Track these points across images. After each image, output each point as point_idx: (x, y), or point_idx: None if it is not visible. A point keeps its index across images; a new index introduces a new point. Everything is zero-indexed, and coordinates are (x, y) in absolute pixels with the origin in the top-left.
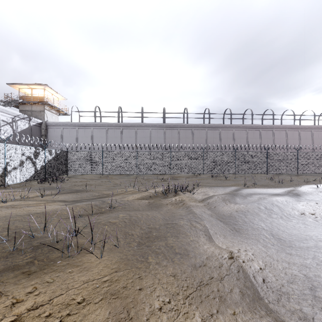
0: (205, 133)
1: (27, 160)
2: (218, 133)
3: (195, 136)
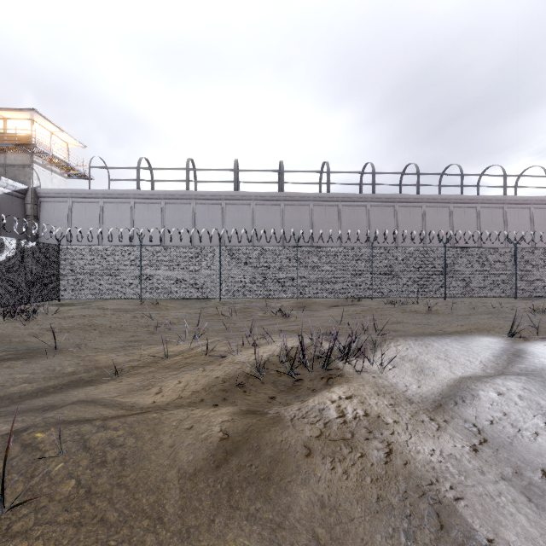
0: (365, 213)
1: None
2: (391, 213)
3: (345, 218)
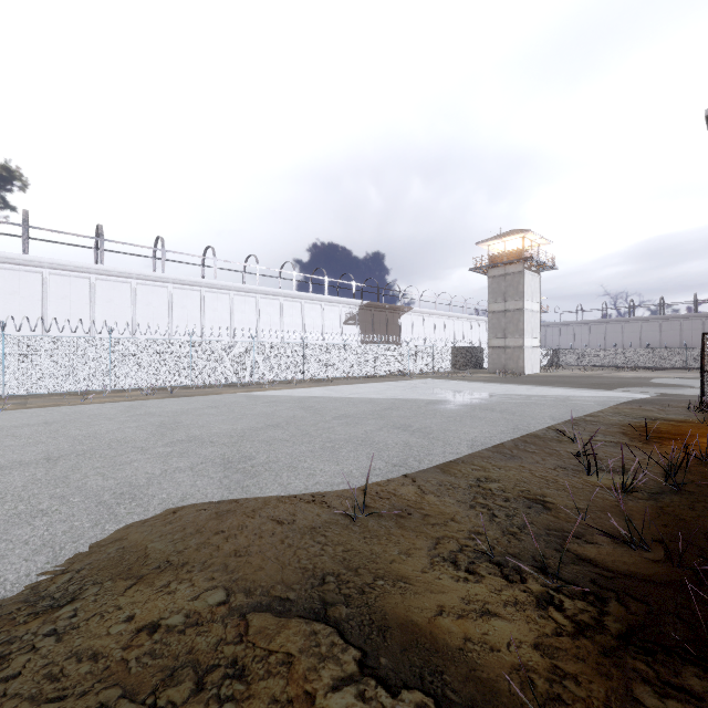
0: None
1: (545, 356)
2: None
3: (707, 326)
